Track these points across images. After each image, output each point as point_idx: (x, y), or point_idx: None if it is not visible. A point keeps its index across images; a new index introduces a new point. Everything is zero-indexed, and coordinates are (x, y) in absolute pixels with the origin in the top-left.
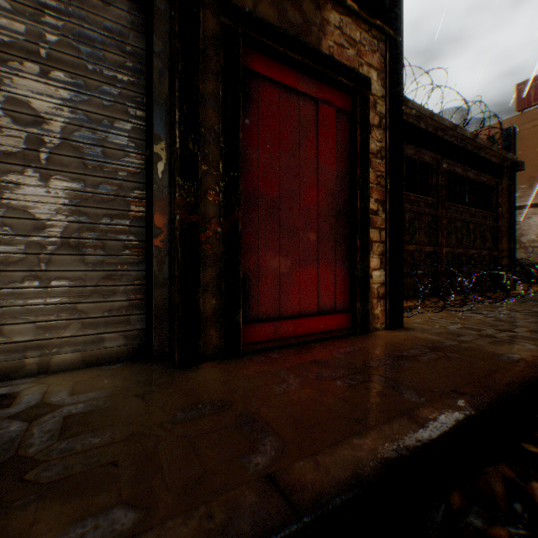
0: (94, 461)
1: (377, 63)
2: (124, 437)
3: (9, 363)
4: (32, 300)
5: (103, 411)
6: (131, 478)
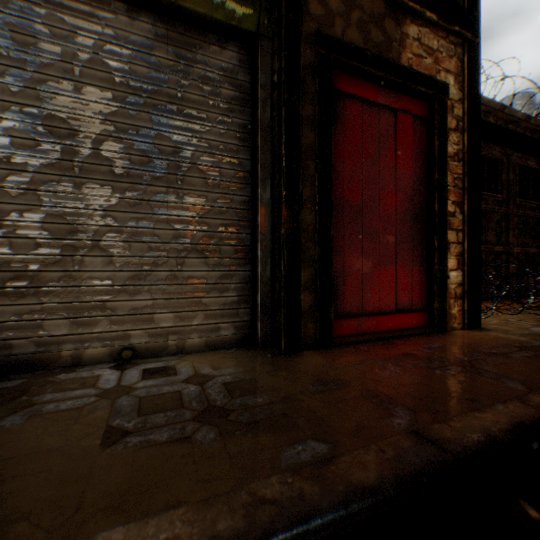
0: (270, 413)
1: (454, 67)
2: (280, 400)
3: (157, 344)
4: (171, 294)
5: (249, 382)
6: (306, 425)
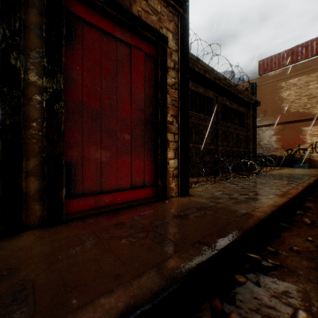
0: None
1: (173, 29)
2: None
3: None
4: None
5: None
6: None
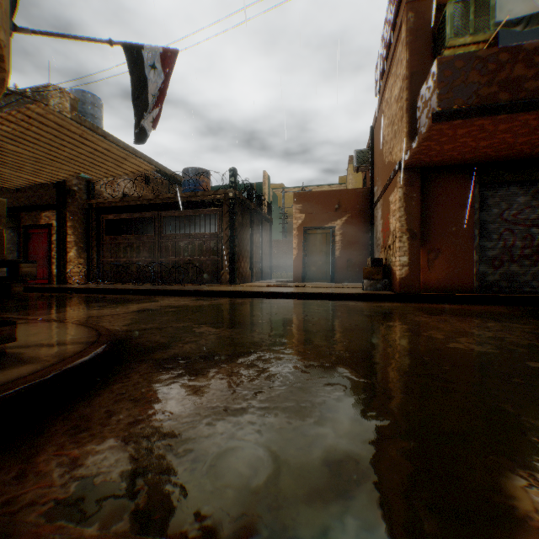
0: None
1: (56, 218)
2: None
3: None
4: None
5: None
6: None
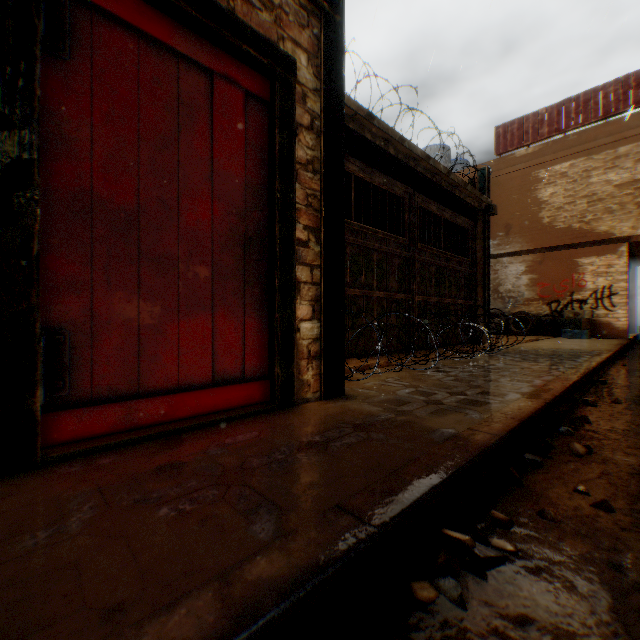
0: None
1: (308, 43)
2: None
3: None
4: None
5: None
6: None
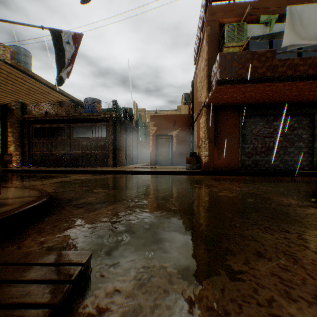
0: None
1: (1, 126)
2: None
3: None
4: None
5: None
6: None
